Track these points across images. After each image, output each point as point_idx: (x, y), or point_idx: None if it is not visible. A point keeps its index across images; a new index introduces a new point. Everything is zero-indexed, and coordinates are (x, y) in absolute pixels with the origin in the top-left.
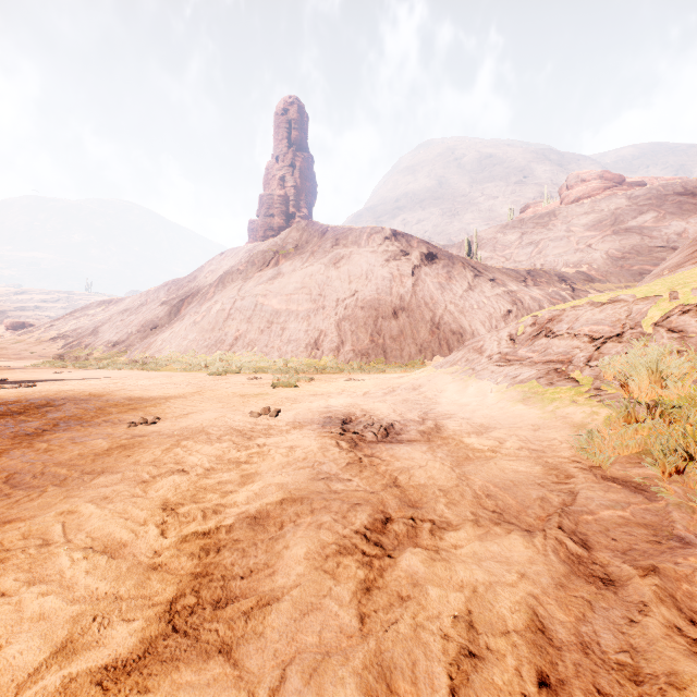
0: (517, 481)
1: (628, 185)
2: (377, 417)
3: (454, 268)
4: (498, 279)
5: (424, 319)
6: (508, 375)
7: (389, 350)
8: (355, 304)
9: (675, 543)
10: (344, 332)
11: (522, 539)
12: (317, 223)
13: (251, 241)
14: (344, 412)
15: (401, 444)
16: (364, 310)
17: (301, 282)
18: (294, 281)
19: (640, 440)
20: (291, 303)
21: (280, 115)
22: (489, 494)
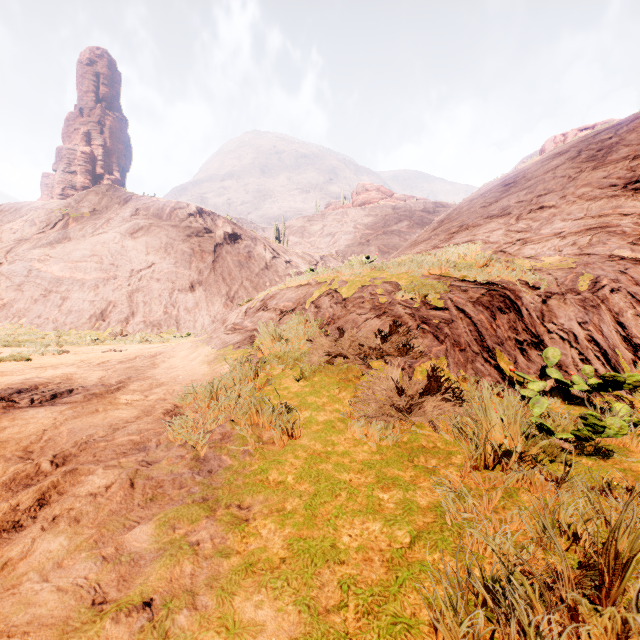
0: (96, 425)
1: (395, 199)
2: (69, 384)
3: (256, 249)
4: (293, 261)
5: (220, 293)
6: (225, 341)
7: (183, 321)
8: (151, 276)
9: (136, 452)
10: (136, 303)
11: (1, 468)
12: (121, 190)
13: (44, 197)
14: (39, 382)
15: (44, 407)
16: (160, 283)
17: (91, 249)
18: (83, 248)
19: (221, 384)
20: (77, 271)
21: (85, 65)
22: (51, 439)
